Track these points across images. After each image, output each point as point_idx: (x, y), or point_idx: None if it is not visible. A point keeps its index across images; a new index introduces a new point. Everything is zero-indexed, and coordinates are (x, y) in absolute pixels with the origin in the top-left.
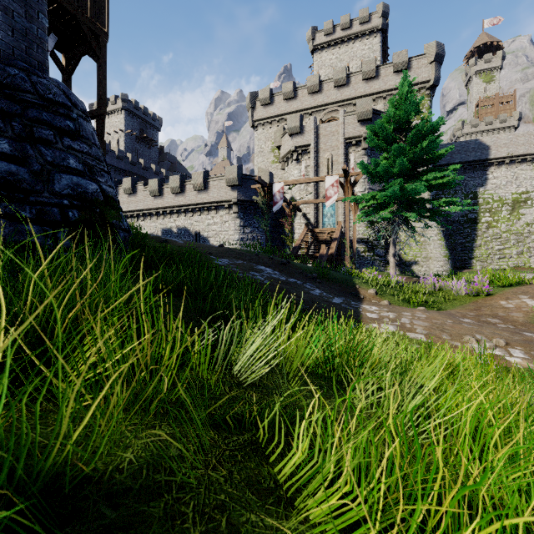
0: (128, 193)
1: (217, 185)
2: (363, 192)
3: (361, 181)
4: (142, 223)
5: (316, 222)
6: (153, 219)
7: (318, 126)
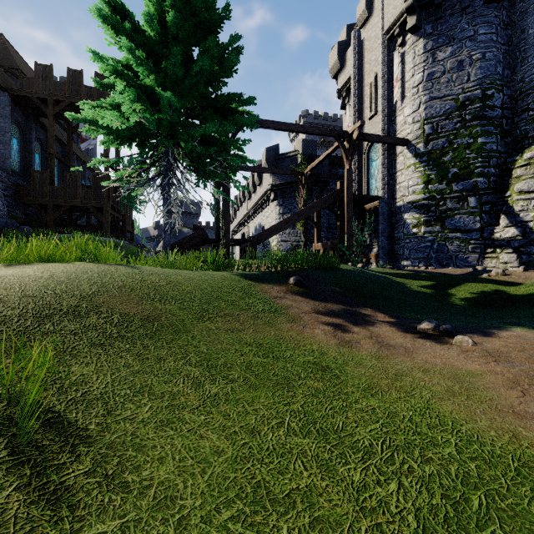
0: (243, 200)
1: (265, 175)
2: (415, 112)
3: (411, 93)
4: (250, 224)
5: (359, 189)
6: (252, 220)
7: (362, 40)
